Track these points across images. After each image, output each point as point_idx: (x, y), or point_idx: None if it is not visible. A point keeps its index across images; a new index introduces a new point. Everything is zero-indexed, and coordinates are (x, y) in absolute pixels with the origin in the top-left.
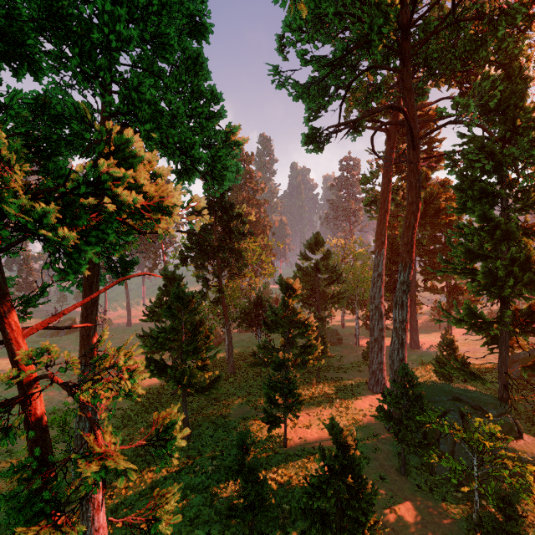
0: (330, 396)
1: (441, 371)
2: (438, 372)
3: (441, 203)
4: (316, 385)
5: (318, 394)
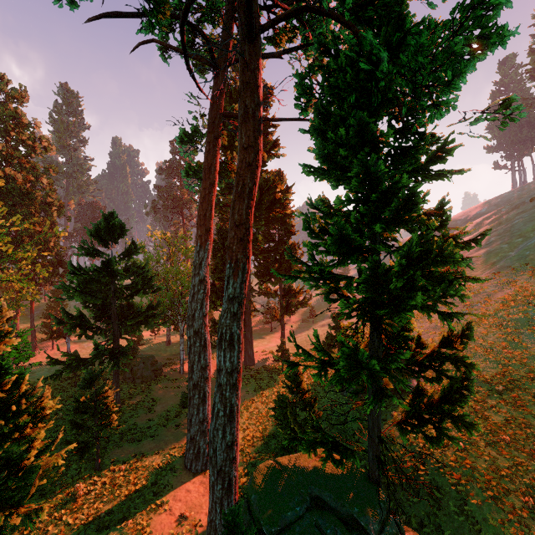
0: (106, 523)
1: (286, 422)
2: (280, 418)
3: (277, 194)
4: (84, 497)
5: (78, 527)
